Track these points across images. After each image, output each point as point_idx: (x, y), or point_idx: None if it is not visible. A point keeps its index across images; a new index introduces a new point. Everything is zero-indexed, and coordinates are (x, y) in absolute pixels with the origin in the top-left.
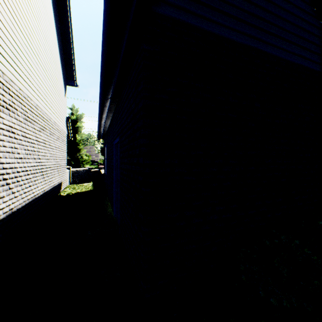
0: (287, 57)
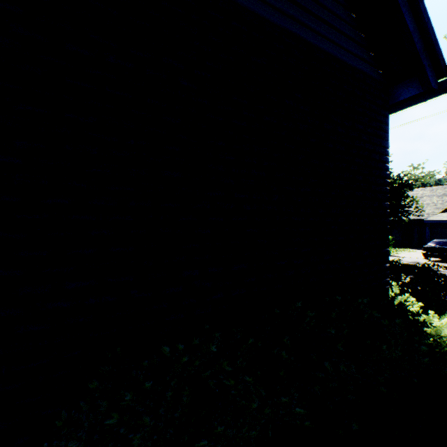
0: (260, 10)
